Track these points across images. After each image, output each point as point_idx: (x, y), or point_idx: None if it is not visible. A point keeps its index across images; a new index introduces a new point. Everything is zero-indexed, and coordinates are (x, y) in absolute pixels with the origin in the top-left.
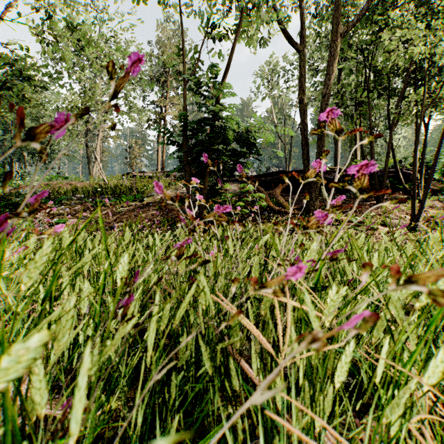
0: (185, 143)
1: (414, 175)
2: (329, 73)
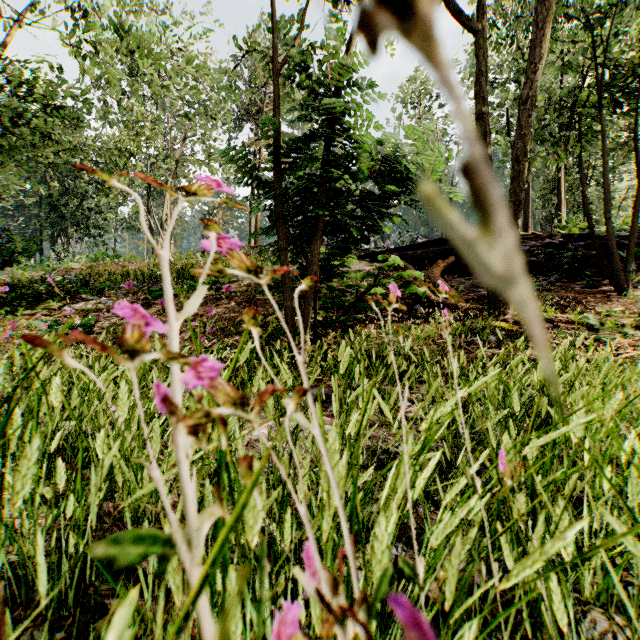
0: (278, 179)
1: None
2: (535, 61)
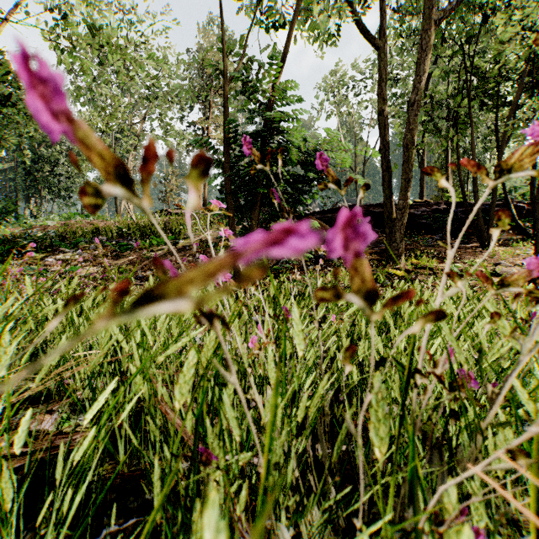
0: (227, 164)
1: (538, 208)
2: (420, 74)
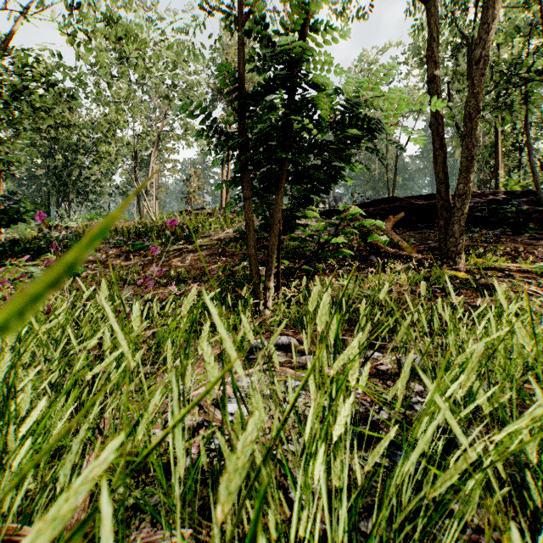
0: (242, 128)
1: None
2: (488, 22)
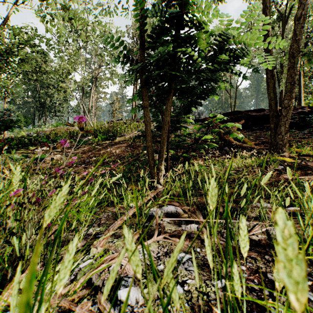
0: (142, 58)
1: None
2: None
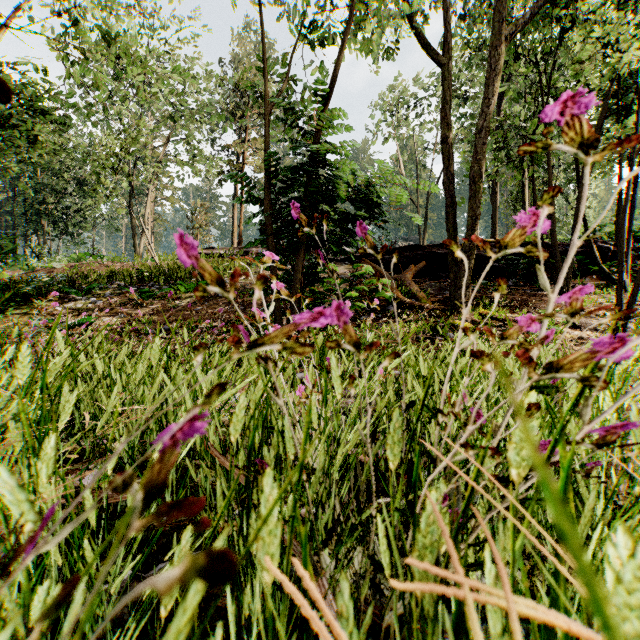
0: (268, 201)
1: (621, 251)
2: (488, 97)
